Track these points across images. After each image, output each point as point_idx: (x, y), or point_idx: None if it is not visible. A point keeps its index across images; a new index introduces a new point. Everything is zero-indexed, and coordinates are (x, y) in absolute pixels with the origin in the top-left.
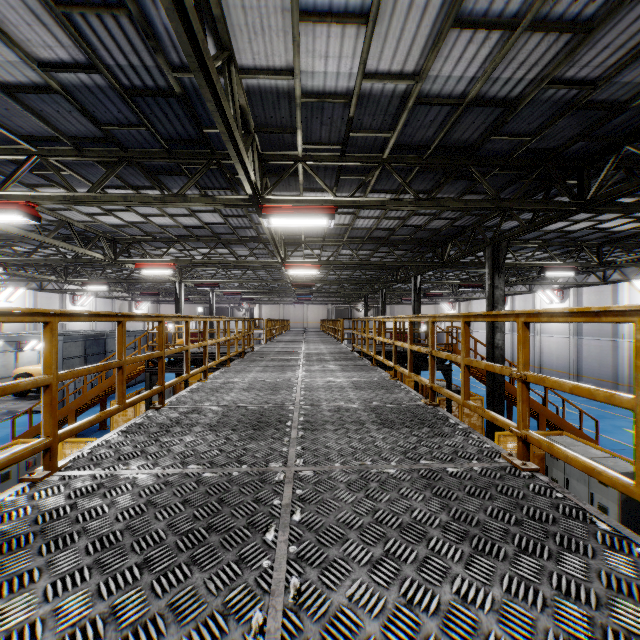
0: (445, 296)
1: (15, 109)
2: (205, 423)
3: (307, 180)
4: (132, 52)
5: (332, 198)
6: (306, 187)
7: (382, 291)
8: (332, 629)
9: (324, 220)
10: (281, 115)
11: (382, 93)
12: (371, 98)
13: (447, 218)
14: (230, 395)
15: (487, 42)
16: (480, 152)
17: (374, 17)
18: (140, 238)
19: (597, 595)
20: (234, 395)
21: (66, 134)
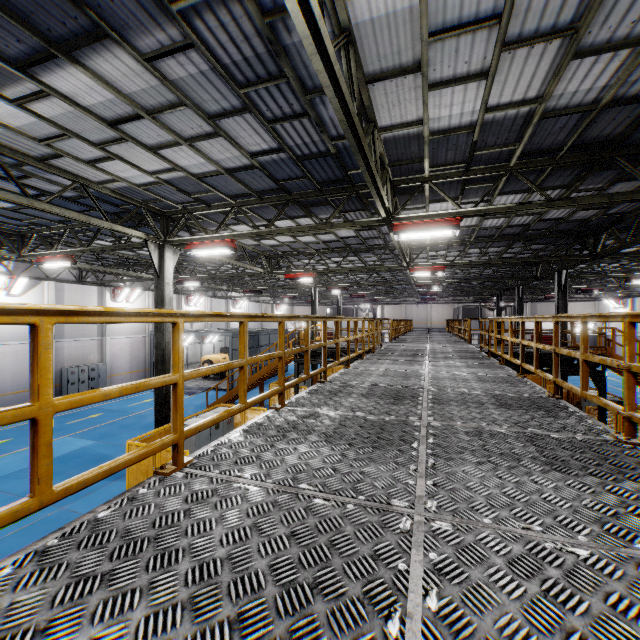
0: (609, 291)
1: (230, 181)
2: (358, 393)
3: (433, 194)
4: (306, 136)
5: (457, 210)
6: (432, 199)
7: (518, 288)
8: (452, 476)
9: (449, 231)
10: (411, 151)
11: (505, 118)
12: (494, 123)
13: (596, 207)
14: (371, 378)
15: (615, 58)
16: (628, 142)
17: (493, 73)
18: (288, 253)
19: (636, 496)
20: (374, 378)
21: (255, 190)
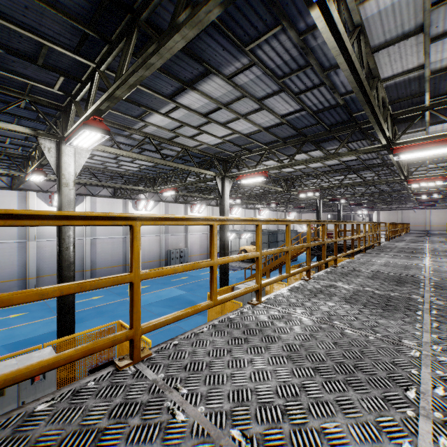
0: None
1: (265, 135)
2: (364, 276)
3: (432, 118)
4: (321, 97)
5: None
6: (431, 122)
7: None
8: None
9: None
10: (410, 89)
11: None
12: None
13: None
14: (373, 267)
15: None
16: None
17: None
18: (300, 176)
19: None
20: (376, 267)
21: (281, 138)
